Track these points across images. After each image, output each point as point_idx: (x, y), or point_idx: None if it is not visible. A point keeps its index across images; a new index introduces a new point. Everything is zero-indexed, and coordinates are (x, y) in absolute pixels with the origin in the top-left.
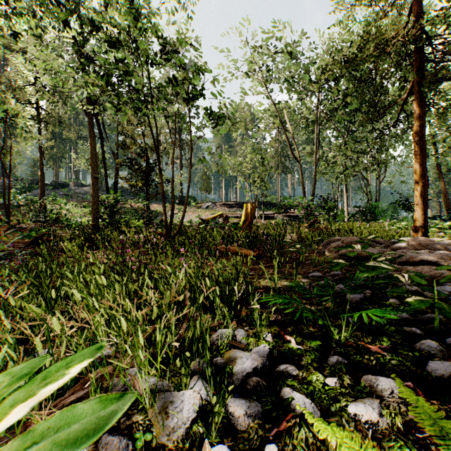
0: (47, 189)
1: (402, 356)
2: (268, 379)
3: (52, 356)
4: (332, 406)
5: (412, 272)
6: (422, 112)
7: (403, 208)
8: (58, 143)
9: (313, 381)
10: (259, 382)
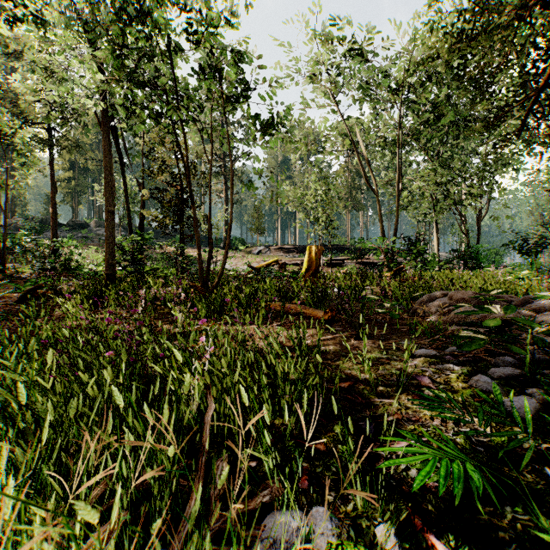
0: (63, 231)
1: None
2: None
3: None
4: None
5: None
6: None
7: (519, 252)
8: (77, 174)
9: None
10: None
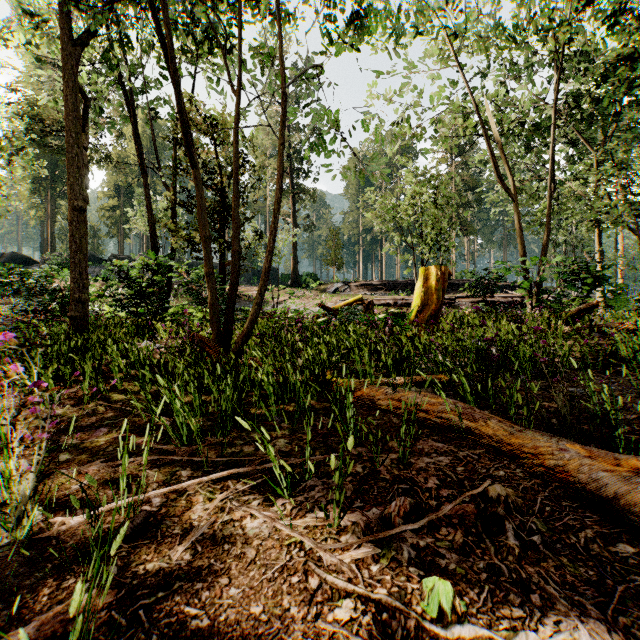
0: (103, 267)
1: None
2: None
3: None
4: None
5: None
6: None
7: None
8: (122, 202)
9: None
10: None
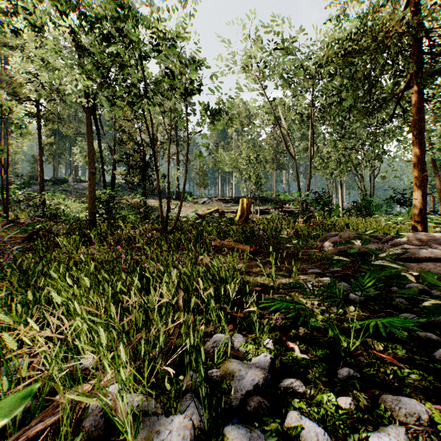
0: (47, 185)
1: (420, 368)
2: (271, 398)
3: (28, 367)
4: (350, 436)
5: (425, 271)
6: (421, 105)
7: (398, 204)
8: (57, 140)
9: (324, 402)
10: (261, 403)
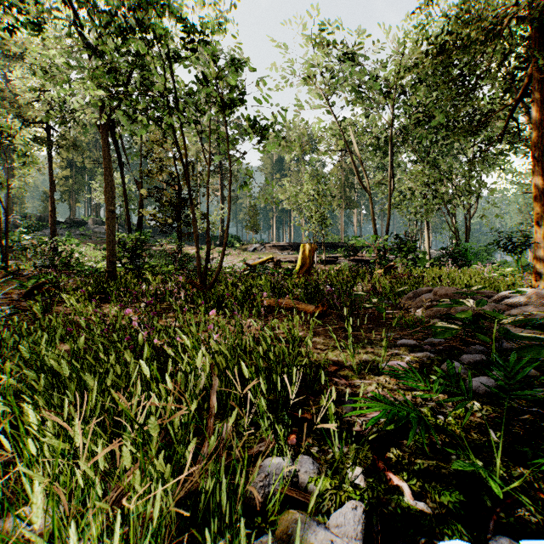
0: (61, 228)
1: None
2: None
3: None
4: None
5: None
6: None
7: (505, 250)
8: (74, 172)
9: None
10: None
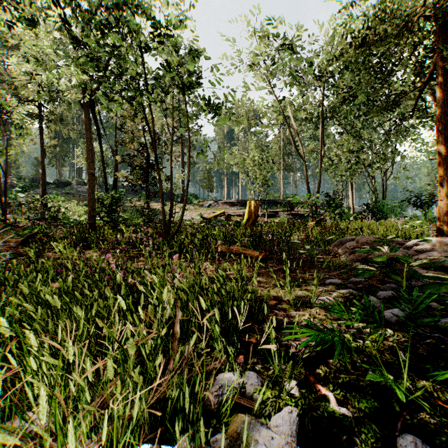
0: (50, 188)
1: None
2: None
3: None
4: None
5: None
6: (447, 97)
7: (415, 206)
8: (61, 142)
9: None
10: None
